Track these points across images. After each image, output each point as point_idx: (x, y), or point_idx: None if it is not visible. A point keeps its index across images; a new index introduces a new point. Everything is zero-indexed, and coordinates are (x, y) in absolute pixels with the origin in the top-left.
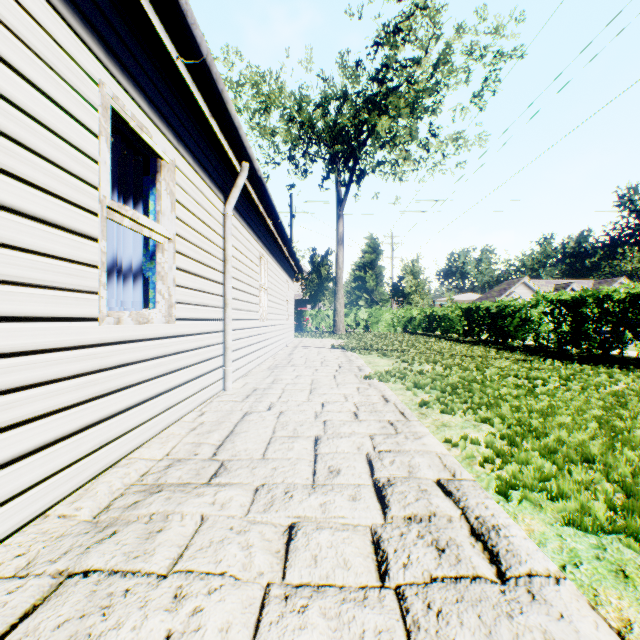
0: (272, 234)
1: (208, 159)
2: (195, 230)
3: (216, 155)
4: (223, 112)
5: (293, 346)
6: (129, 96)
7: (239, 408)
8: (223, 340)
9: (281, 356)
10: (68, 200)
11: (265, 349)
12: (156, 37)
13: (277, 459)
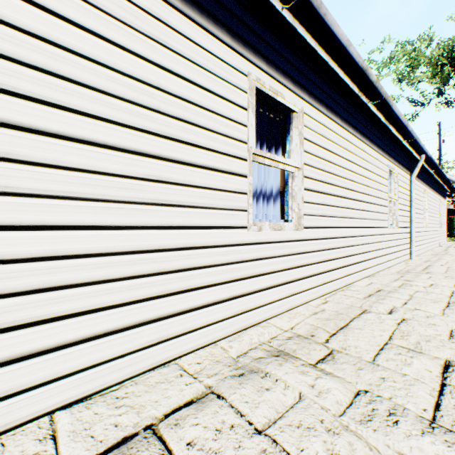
0: (430, 175)
1: (404, 161)
2: (401, 193)
3: (406, 156)
4: (416, 146)
5: (445, 246)
6: (390, 162)
7: (423, 264)
8: (409, 236)
9: (437, 250)
10: (384, 199)
11: (425, 245)
12: (397, 140)
13: (451, 274)
